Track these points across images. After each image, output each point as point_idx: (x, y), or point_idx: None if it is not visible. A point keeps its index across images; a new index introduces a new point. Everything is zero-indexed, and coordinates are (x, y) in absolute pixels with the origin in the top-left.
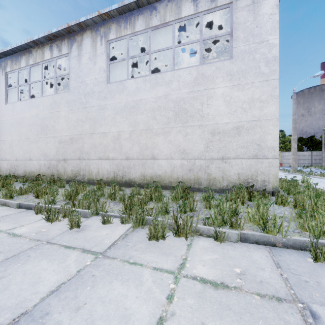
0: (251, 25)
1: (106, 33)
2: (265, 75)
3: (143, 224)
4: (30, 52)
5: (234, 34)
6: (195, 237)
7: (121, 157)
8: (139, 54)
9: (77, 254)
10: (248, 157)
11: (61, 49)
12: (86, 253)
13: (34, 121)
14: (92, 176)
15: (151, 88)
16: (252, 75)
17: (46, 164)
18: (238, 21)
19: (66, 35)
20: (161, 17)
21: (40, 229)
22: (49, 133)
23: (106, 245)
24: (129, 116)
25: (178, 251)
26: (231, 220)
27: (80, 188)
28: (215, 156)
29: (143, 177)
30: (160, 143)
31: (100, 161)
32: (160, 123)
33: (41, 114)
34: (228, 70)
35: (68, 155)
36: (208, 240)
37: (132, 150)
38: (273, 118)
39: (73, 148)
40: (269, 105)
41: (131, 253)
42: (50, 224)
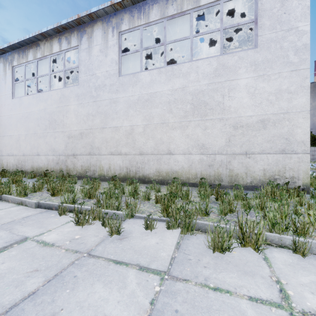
0: (278, 12)
1: (118, 24)
2: (294, 65)
3: (193, 230)
4: (38, 45)
5: (259, 21)
6: (264, 248)
7: (134, 152)
8: (153, 45)
9: (135, 273)
10: (275, 152)
11: (70, 41)
12: (145, 271)
13: (42, 116)
14: (103, 172)
15: (166, 80)
16: (279, 65)
17: (55, 159)
18: (263, 8)
19: (75, 27)
20: (177, 5)
21: (72, 235)
22: (58, 127)
23: (165, 259)
24: (143, 110)
25: (259, 268)
26: (295, 224)
27: (96, 185)
28: (237, 151)
29: (158, 173)
30: (176, 138)
31: (111, 156)
32: (176, 116)
33: (49, 108)
34: (252, 60)
35: (77, 150)
36: (283, 252)
37: (146, 144)
38: (304, 110)
39: (83, 142)
40: (298, 97)
41: (202, 271)
42: (81, 228)
